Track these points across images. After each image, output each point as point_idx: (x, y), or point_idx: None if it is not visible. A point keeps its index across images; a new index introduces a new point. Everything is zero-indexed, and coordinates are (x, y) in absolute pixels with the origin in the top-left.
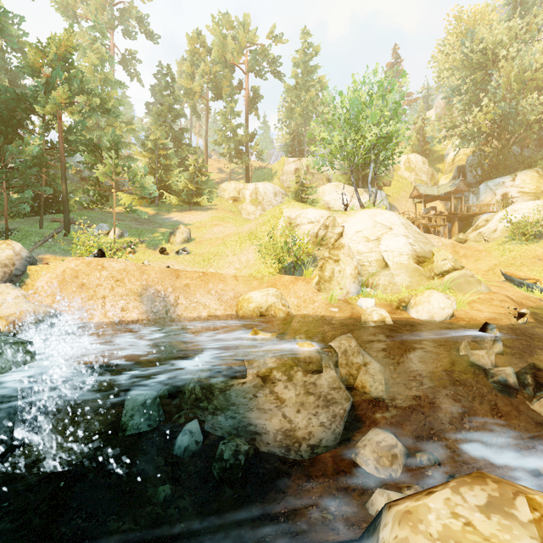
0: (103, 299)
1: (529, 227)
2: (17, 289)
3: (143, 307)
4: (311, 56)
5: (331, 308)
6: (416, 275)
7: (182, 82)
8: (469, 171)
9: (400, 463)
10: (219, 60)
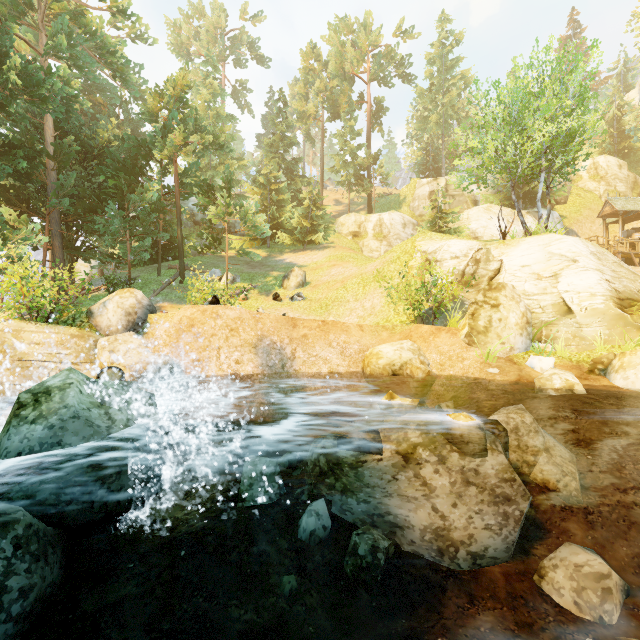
0: (218, 350)
1: None
2: (139, 338)
3: (258, 360)
4: (451, 47)
5: (488, 368)
6: (618, 325)
7: (295, 106)
8: None
9: (617, 603)
10: (336, 73)
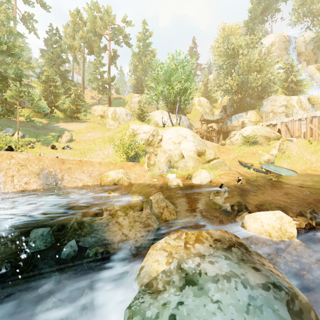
0: (12, 177)
1: (250, 138)
2: None
3: (40, 181)
4: (148, 37)
5: (153, 179)
6: (197, 161)
7: (67, 40)
8: (228, 109)
9: None
10: (91, 31)
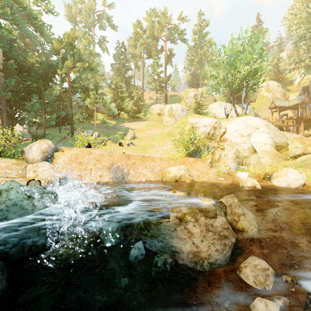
0: (90, 170)
1: None
2: (49, 164)
3: (111, 175)
4: (204, 27)
5: (219, 178)
6: (275, 157)
7: (130, 50)
8: None
9: (271, 281)
10: (150, 36)
